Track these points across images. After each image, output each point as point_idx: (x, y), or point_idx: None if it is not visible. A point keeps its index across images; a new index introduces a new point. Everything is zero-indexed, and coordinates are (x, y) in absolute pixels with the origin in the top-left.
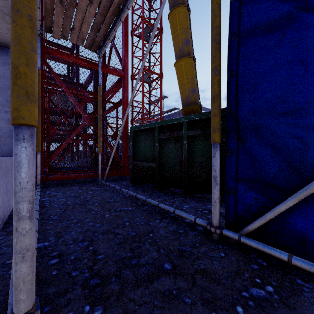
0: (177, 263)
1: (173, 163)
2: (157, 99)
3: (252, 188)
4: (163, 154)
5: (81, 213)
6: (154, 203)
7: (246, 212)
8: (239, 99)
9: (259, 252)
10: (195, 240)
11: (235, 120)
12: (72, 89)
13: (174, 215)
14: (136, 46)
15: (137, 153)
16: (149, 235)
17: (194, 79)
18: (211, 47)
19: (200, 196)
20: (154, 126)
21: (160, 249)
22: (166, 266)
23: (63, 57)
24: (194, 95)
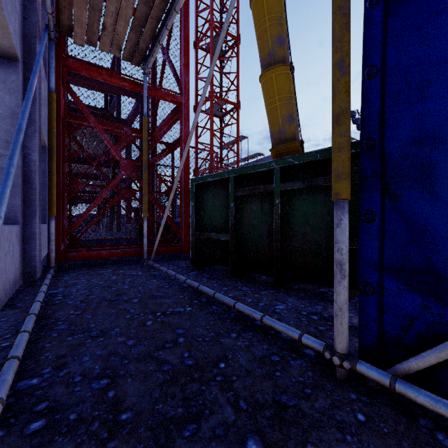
0: (274, 438)
1: (258, 235)
2: (232, 141)
3: (414, 286)
4: (241, 221)
5: (108, 317)
6: (228, 301)
7: (401, 331)
8: (387, 118)
9: (433, 414)
10: (303, 380)
11: (379, 158)
12: (108, 125)
13: (261, 324)
14: (201, 63)
15: (201, 219)
16: (219, 366)
17: (292, 101)
18: (333, 24)
19: (301, 287)
20: (227, 176)
21: (239, 400)
22: (252, 446)
23: (91, 75)
24: (291, 126)
